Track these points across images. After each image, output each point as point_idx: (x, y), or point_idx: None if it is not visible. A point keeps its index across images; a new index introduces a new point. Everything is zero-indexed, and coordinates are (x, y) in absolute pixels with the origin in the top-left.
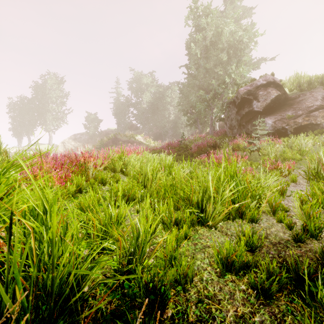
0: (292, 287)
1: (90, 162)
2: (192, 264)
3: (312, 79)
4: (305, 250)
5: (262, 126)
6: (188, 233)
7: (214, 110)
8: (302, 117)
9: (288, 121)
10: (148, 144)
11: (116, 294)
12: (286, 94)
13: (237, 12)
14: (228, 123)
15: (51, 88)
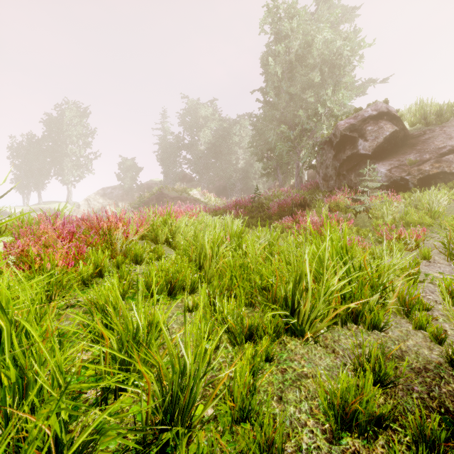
0: None
1: (117, 230)
2: (282, 422)
3: (443, 108)
4: None
5: (374, 176)
6: (270, 351)
7: (301, 153)
8: (430, 162)
9: (410, 168)
10: (207, 201)
11: None
12: (405, 131)
13: (334, 12)
14: (322, 172)
15: (71, 123)
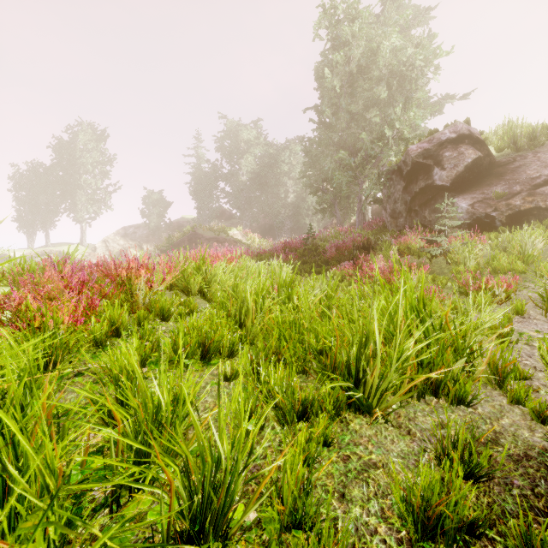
0: None
1: (139, 278)
2: (347, 531)
3: (536, 129)
4: None
5: (453, 212)
6: (329, 434)
7: (364, 185)
8: (521, 196)
9: (497, 203)
10: (250, 243)
11: None
12: (491, 157)
13: (404, 14)
14: (389, 208)
15: (85, 148)
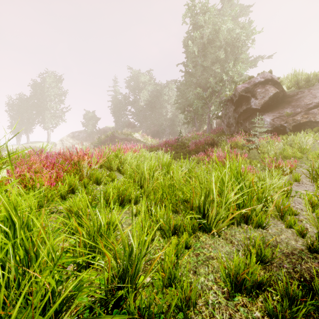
0: (317, 314)
1: (84, 161)
2: (196, 285)
3: (310, 76)
4: None
5: (261, 124)
6: (188, 242)
7: (211, 108)
8: (301, 114)
9: (287, 118)
10: (146, 141)
11: None
12: (284, 92)
13: (234, 9)
14: (226, 121)
15: (50, 86)
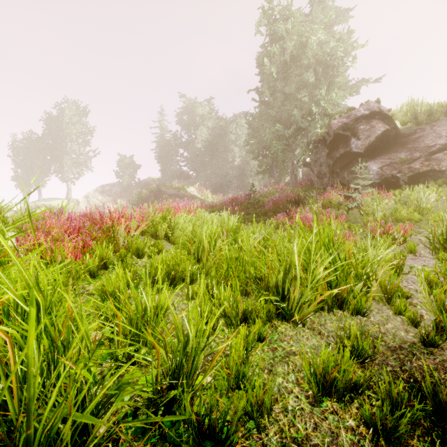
0: (429, 422)
1: (120, 225)
2: (271, 386)
3: (433, 108)
4: (440, 359)
5: (365, 174)
6: (262, 332)
7: (296, 152)
8: (420, 161)
9: (401, 166)
10: (204, 198)
11: (150, 436)
12: (397, 129)
13: (328, 14)
14: (316, 170)
15: (70, 121)
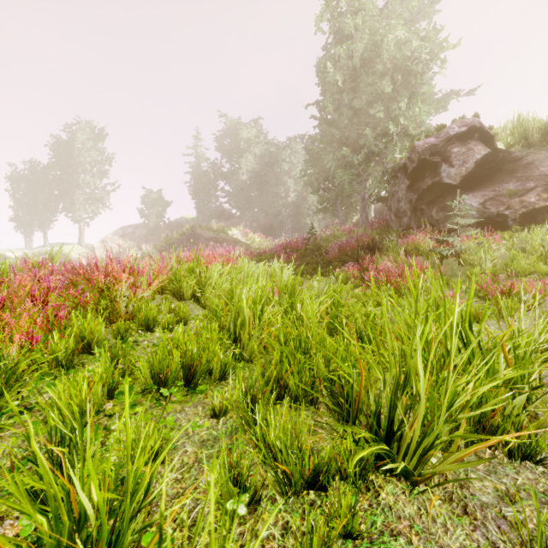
0: None
1: (120, 283)
2: None
3: None
4: None
5: (465, 210)
6: (357, 526)
7: (368, 183)
8: (535, 193)
9: (509, 201)
10: (250, 243)
11: None
12: (501, 153)
13: (410, 5)
14: (393, 207)
15: (83, 147)
